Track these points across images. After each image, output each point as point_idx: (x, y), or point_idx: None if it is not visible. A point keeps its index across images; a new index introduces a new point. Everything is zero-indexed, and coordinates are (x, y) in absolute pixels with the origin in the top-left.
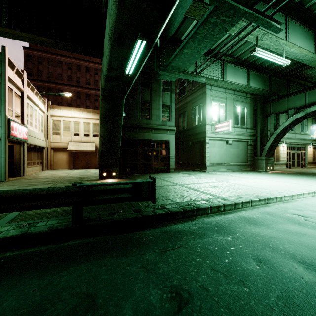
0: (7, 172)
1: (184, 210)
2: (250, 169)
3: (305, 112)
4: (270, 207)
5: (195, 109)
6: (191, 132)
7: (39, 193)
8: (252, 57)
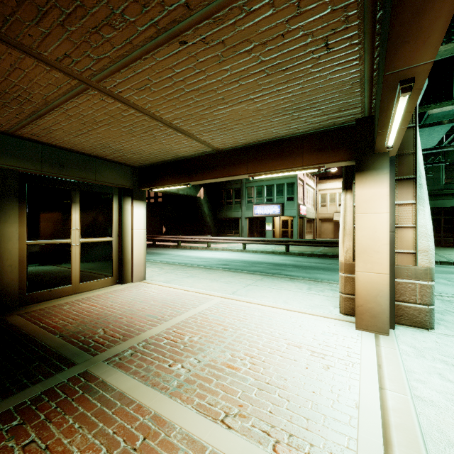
0: (298, 237)
1: None
2: None
3: None
4: None
5: None
6: None
7: (328, 241)
8: None
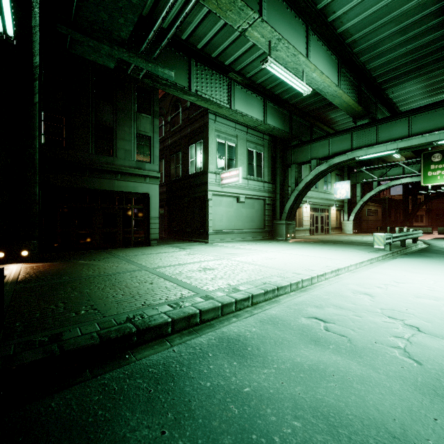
0: None
1: (105, 340)
2: (267, 237)
3: (328, 164)
4: (281, 302)
5: (193, 149)
6: (187, 183)
7: None
8: (269, 82)
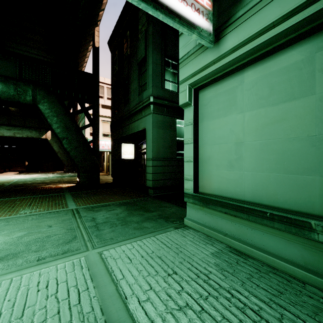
0: None
1: None
2: None
3: None
4: None
5: None
6: None
7: None
8: None
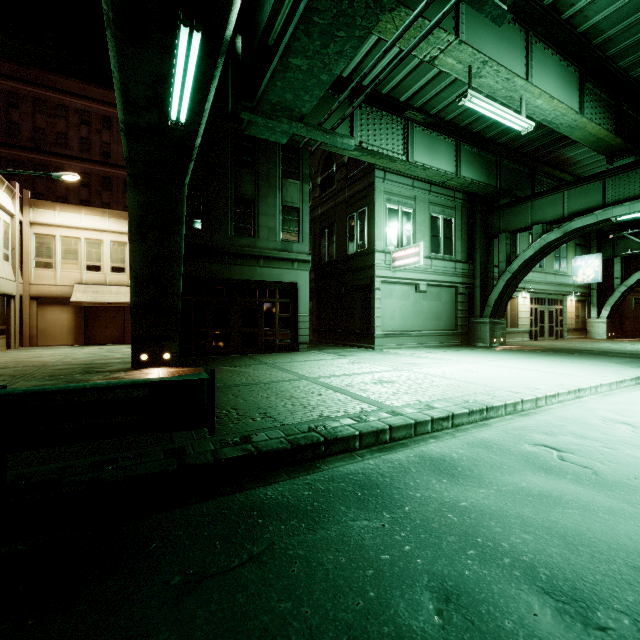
0: None
1: (295, 445)
2: (461, 343)
3: (563, 230)
4: (492, 427)
5: (353, 220)
6: (345, 267)
7: None
8: (464, 116)
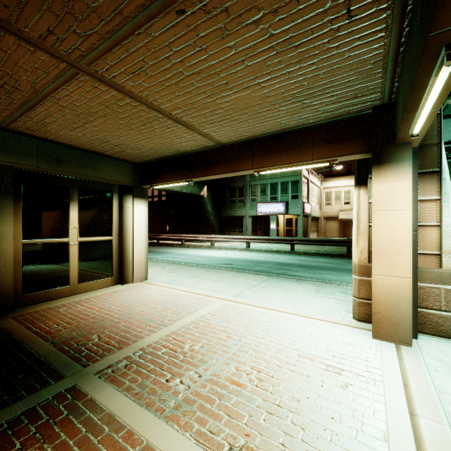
0: (302, 236)
1: None
2: None
3: None
4: None
5: None
6: None
7: (335, 240)
8: None
